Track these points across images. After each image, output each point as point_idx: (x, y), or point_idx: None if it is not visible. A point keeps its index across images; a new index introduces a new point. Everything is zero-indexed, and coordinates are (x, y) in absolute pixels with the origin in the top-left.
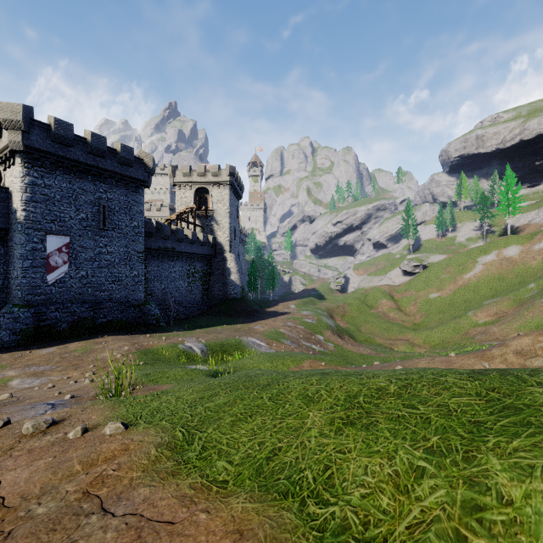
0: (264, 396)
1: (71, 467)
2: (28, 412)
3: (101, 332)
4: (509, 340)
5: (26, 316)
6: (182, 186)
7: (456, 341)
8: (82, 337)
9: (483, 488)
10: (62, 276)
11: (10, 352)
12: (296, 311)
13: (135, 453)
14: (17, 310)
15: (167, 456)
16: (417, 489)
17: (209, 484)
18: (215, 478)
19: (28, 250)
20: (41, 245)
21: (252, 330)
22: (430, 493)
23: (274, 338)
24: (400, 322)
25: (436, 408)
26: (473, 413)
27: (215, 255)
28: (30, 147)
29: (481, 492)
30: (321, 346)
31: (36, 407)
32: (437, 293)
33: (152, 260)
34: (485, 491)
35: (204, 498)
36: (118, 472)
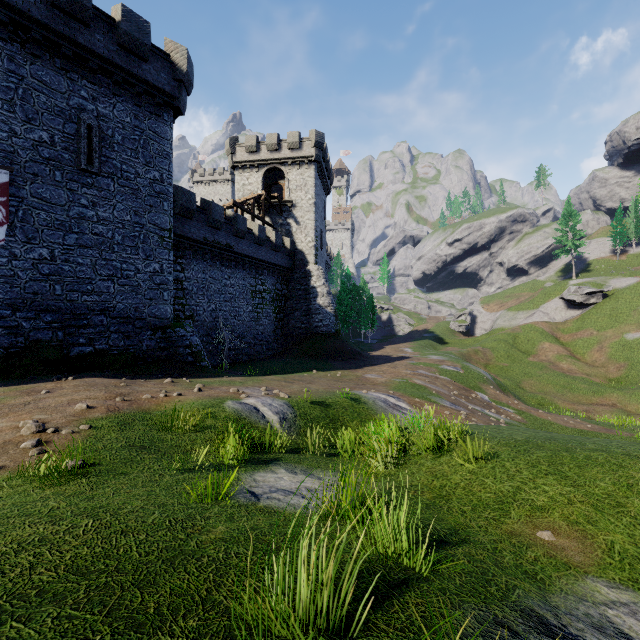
0: None
1: None
2: None
3: (79, 372)
4: None
5: None
6: (245, 167)
7: None
8: (21, 379)
9: None
10: None
11: None
12: (419, 356)
13: None
14: None
15: None
16: None
17: None
18: None
19: None
20: None
21: (364, 380)
22: None
23: (416, 393)
24: (585, 377)
25: None
26: None
27: (294, 270)
28: None
29: None
30: (498, 412)
31: None
32: (639, 331)
33: (193, 261)
34: None
35: None
36: None
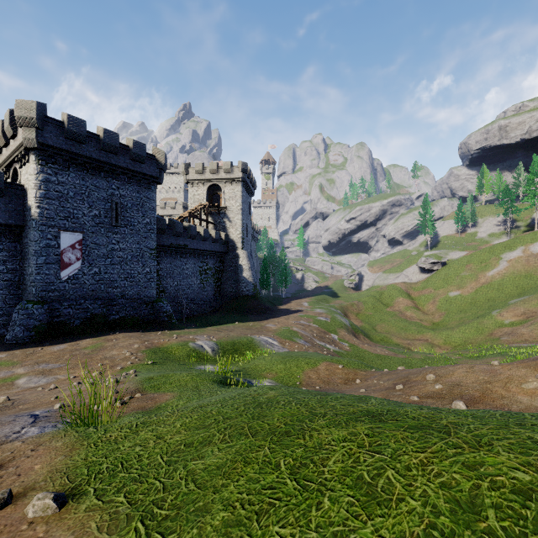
0: (281, 462)
1: None
2: (2, 429)
3: (113, 328)
4: None
5: (40, 312)
6: (195, 183)
7: (480, 342)
8: (94, 333)
9: None
10: (75, 272)
11: (23, 348)
12: (309, 309)
13: None
14: (31, 307)
15: None
16: None
17: None
18: None
19: (42, 247)
20: (54, 242)
21: (264, 328)
22: None
23: (287, 336)
24: (418, 321)
25: None
26: None
27: (228, 252)
28: (44, 144)
29: None
30: (336, 346)
31: (16, 421)
32: (457, 291)
33: (164, 257)
34: None
35: None
36: None
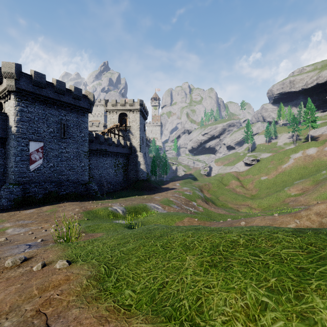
0: (158, 244)
1: (31, 292)
2: (14, 250)
3: (62, 200)
4: (311, 206)
5: (17, 190)
6: (111, 112)
7: (277, 206)
8: (51, 203)
9: (311, 322)
10: (39, 166)
11: (7, 212)
12: (180, 187)
13: (73, 283)
14: (12, 187)
15: (93, 284)
16: (262, 319)
17: (119, 307)
18: (123, 302)
19: (18, 151)
20: (26, 147)
21: (153, 199)
22: (272, 323)
23: (166, 203)
24: (243, 194)
25: (272, 256)
26: (298, 261)
27: (131, 154)
28: (20, 88)
29: (310, 325)
30: (195, 209)
31: (19, 247)
32: (265, 176)
33: (93, 157)
34: (313, 324)
35: (114, 318)
36: (60, 296)
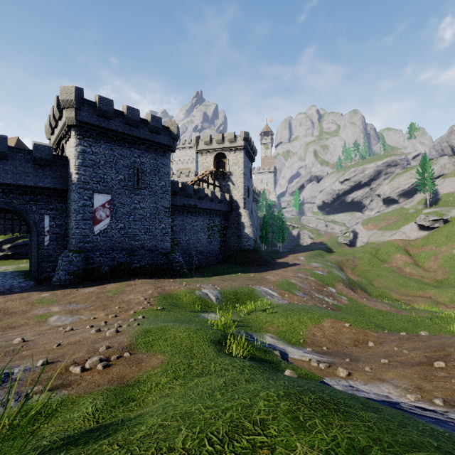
0: None
1: None
2: None
3: (135, 275)
4: None
5: (78, 259)
6: (204, 153)
7: None
8: (119, 279)
9: None
10: (105, 227)
11: (63, 289)
12: (306, 263)
13: None
14: (71, 255)
15: None
16: None
17: None
18: None
19: (80, 206)
20: (89, 202)
21: (264, 279)
22: None
23: (286, 288)
24: (419, 278)
25: None
26: None
27: (231, 211)
28: (81, 121)
29: None
30: (334, 299)
31: None
32: None
33: (178, 215)
34: None
35: None
36: None
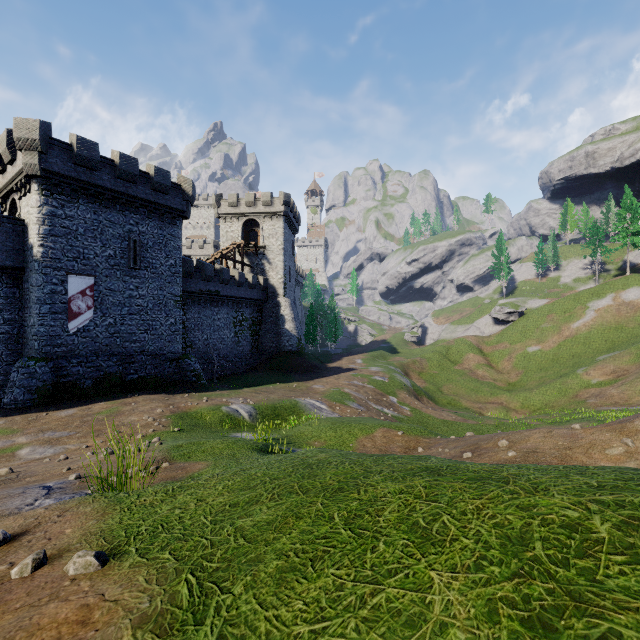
0: (335, 515)
1: None
2: (12, 501)
3: (131, 390)
4: None
5: (44, 370)
6: (228, 218)
7: (563, 405)
8: (109, 396)
9: None
10: (86, 323)
11: (24, 414)
12: (363, 367)
13: None
14: (33, 364)
15: None
16: None
17: None
18: None
19: (46, 293)
20: (61, 287)
21: (310, 390)
22: None
23: (337, 399)
24: (491, 382)
25: None
26: None
27: (267, 300)
28: (49, 170)
29: None
30: (395, 410)
31: (27, 493)
32: (537, 345)
33: (192, 306)
34: None
35: None
36: None
